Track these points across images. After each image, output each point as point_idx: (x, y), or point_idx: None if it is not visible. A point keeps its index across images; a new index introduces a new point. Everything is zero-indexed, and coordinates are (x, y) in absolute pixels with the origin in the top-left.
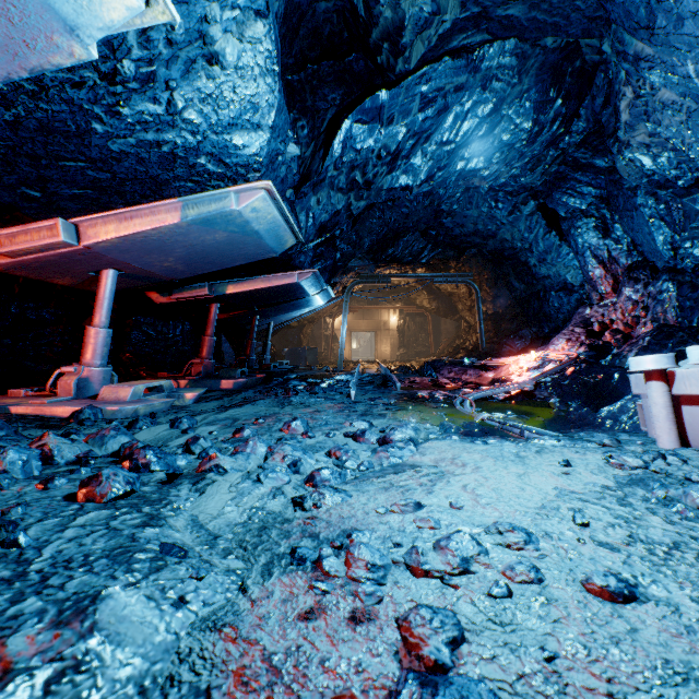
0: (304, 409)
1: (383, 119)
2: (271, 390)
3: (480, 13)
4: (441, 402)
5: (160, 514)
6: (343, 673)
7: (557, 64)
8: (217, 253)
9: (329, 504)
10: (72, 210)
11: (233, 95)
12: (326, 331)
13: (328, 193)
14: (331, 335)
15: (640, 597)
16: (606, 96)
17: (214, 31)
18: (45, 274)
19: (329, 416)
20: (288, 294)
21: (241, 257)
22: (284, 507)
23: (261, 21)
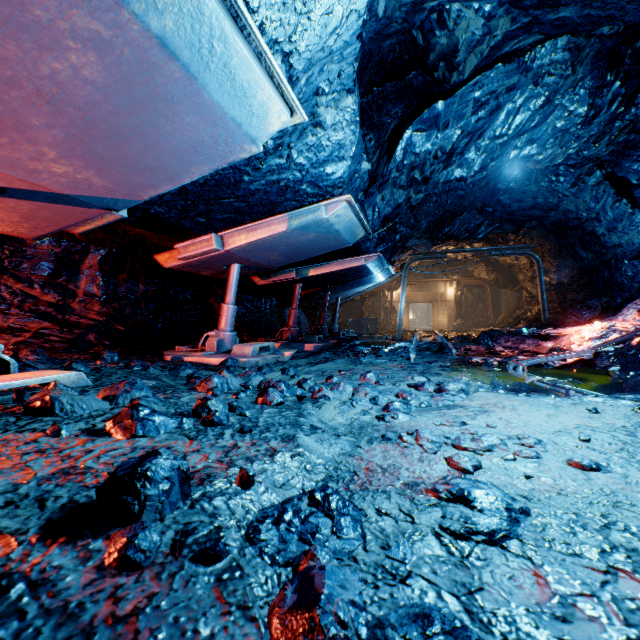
0: (372, 366)
1: (439, 125)
2: (344, 352)
3: (530, 21)
4: (494, 367)
5: (303, 414)
6: (417, 473)
7: (614, 50)
8: (307, 248)
9: (401, 419)
10: (220, 227)
11: (327, 142)
12: (384, 303)
13: (391, 191)
14: (389, 307)
15: (604, 471)
16: None
17: (320, 110)
18: (198, 269)
19: (393, 372)
20: (356, 274)
21: (323, 249)
22: (371, 420)
23: (350, 96)
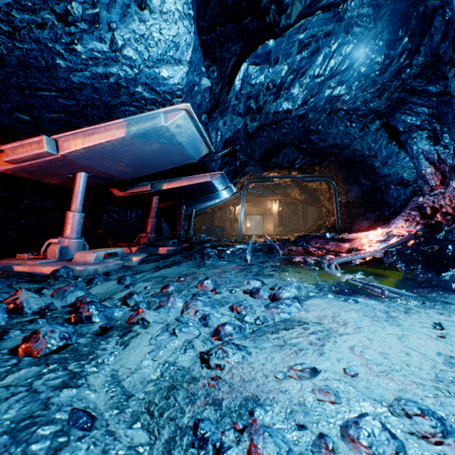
0: (214, 269)
1: (271, 61)
2: (192, 255)
3: None
4: (313, 265)
5: (82, 372)
6: None
7: (405, 10)
8: (154, 160)
9: (231, 362)
10: (53, 129)
11: (159, 35)
12: (229, 215)
13: (231, 117)
14: (233, 218)
15: None
16: (443, 33)
17: None
18: (39, 176)
19: (231, 276)
20: (204, 189)
21: (171, 162)
22: (193, 362)
23: None
